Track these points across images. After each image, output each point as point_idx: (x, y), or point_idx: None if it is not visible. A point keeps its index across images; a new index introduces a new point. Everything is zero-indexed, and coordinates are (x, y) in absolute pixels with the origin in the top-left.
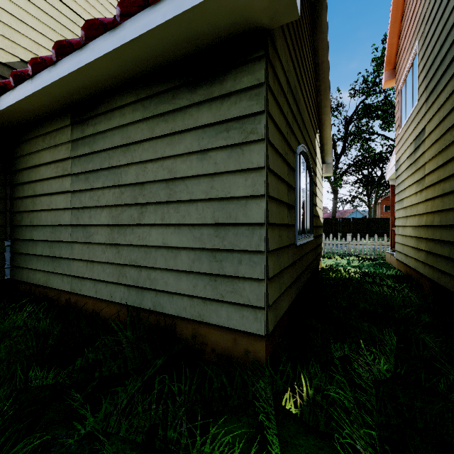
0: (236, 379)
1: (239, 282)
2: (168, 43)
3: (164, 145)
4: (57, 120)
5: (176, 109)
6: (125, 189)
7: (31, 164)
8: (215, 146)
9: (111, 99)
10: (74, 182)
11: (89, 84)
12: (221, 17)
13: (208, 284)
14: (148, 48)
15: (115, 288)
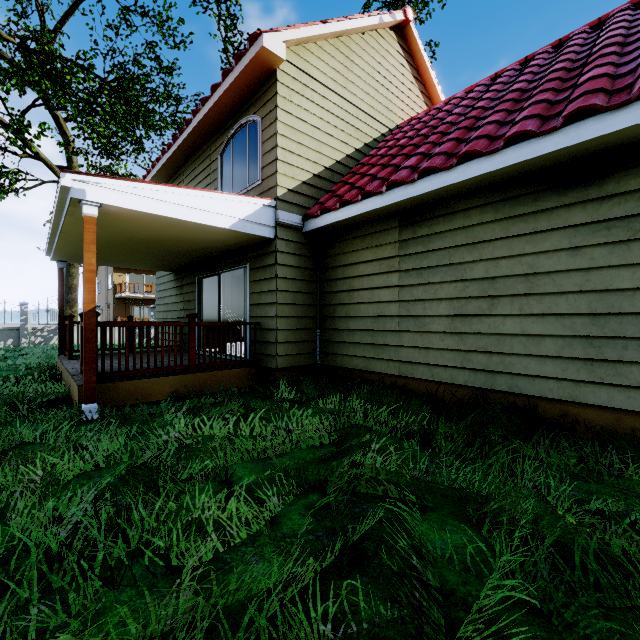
0: (636, 444)
1: (624, 366)
2: (546, 160)
3: (523, 243)
4: (381, 222)
5: (539, 210)
6: (470, 283)
7: (347, 262)
8: (591, 243)
9: (451, 203)
10: (402, 278)
11: (439, 195)
12: (616, 138)
13: (582, 368)
14: (523, 166)
15: (457, 372)
